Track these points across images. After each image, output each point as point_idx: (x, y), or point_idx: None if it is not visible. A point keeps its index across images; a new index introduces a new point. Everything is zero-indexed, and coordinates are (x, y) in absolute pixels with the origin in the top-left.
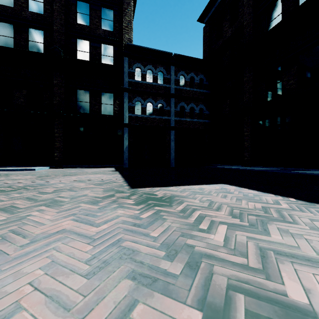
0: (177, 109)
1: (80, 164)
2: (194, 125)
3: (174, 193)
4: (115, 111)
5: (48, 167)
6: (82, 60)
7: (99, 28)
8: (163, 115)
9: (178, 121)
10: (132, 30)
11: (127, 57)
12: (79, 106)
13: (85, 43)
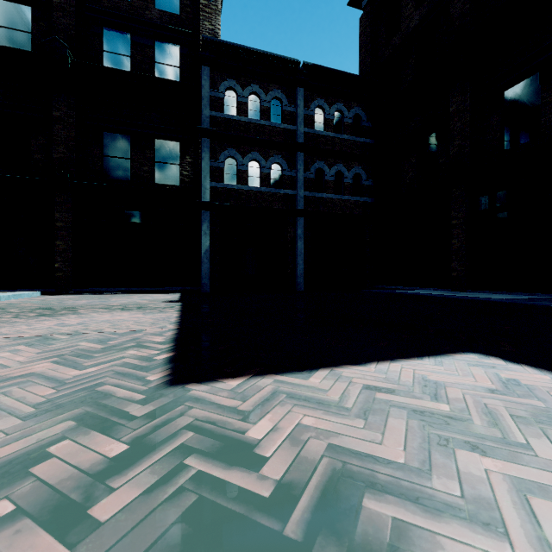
0: (310, 176)
1: (111, 286)
2: (342, 208)
3: (340, 427)
4: (183, 177)
5: (40, 293)
6: (114, 68)
7: (150, 6)
8: (281, 187)
9: (311, 199)
10: (219, 14)
11: (208, 66)
12: (107, 166)
13: (122, 37)
